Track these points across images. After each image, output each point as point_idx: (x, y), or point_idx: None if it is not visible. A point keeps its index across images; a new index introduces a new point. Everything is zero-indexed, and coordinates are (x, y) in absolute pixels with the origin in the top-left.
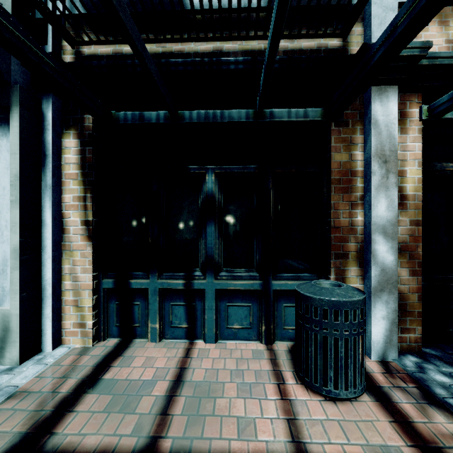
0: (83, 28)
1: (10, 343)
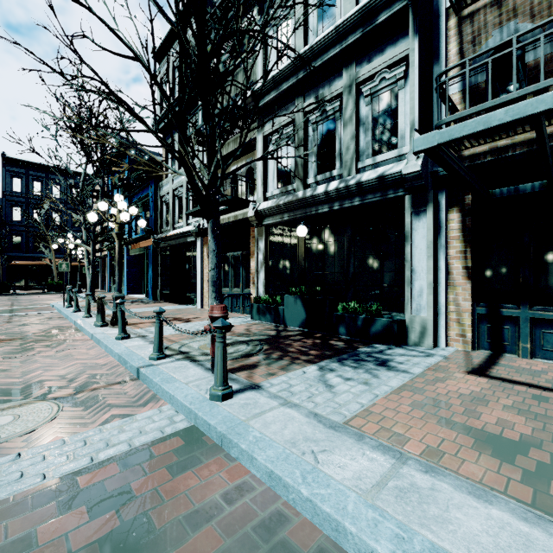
0: (471, 143)
1: (427, 336)
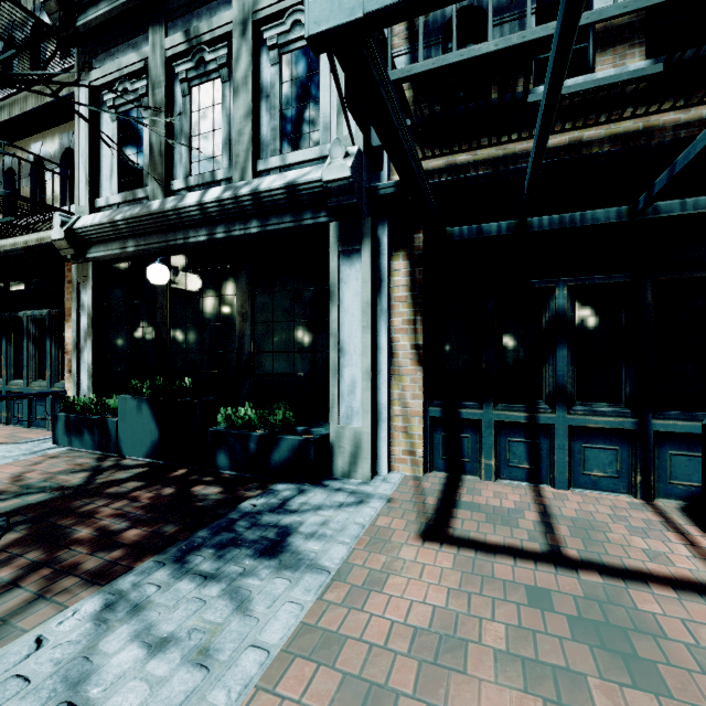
0: (422, 149)
1: (361, 459)
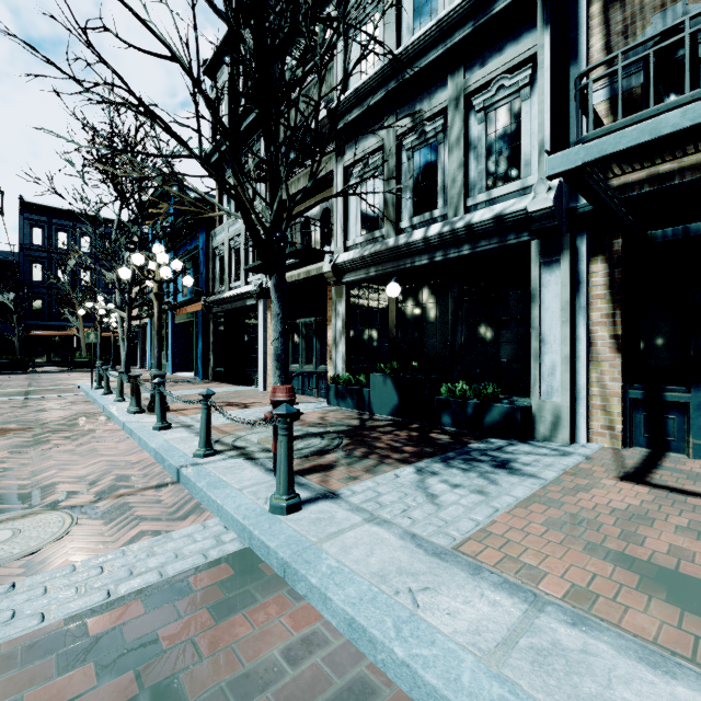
0: (621, 169)
1: (561, 427)
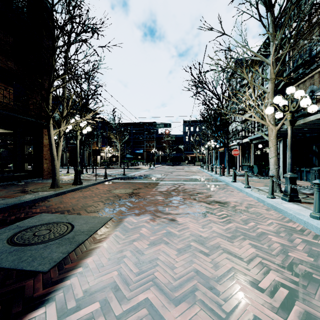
0: None
1: (281, 175)
